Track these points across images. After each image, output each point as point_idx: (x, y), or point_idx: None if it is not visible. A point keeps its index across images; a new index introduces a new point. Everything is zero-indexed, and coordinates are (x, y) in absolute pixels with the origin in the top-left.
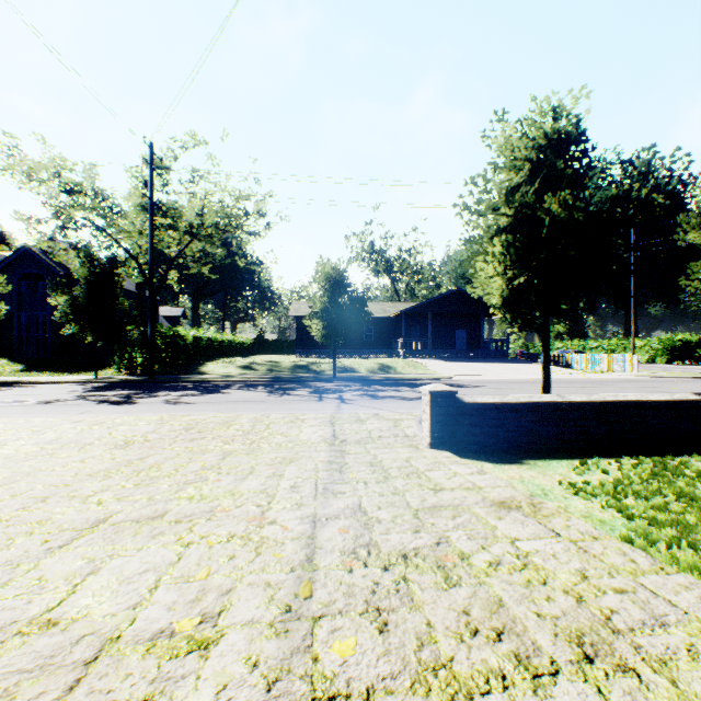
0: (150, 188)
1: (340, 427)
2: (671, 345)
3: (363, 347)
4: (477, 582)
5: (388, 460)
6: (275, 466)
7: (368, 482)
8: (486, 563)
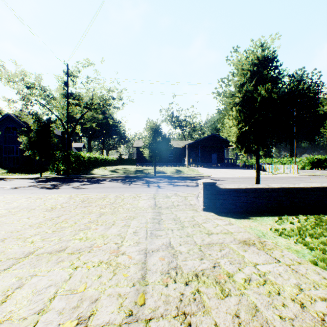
0: (67, 86)
1: (158, 200)
2: (312, 161)
3: (168, 162)
4: (240, 293)
5: (182, 217)
6: (125, 220)
7: (173, 229)
8: (243, 280)
